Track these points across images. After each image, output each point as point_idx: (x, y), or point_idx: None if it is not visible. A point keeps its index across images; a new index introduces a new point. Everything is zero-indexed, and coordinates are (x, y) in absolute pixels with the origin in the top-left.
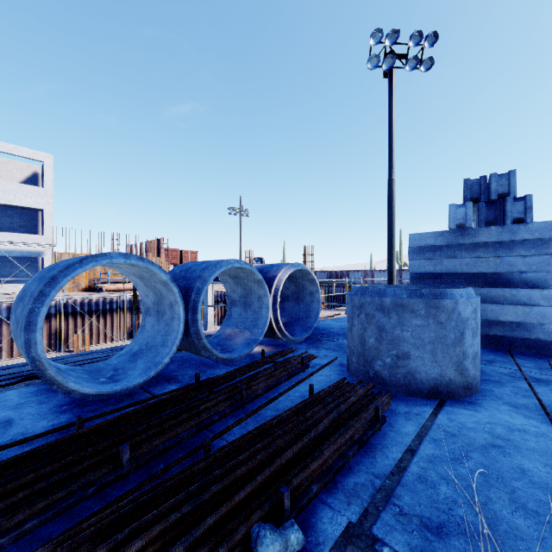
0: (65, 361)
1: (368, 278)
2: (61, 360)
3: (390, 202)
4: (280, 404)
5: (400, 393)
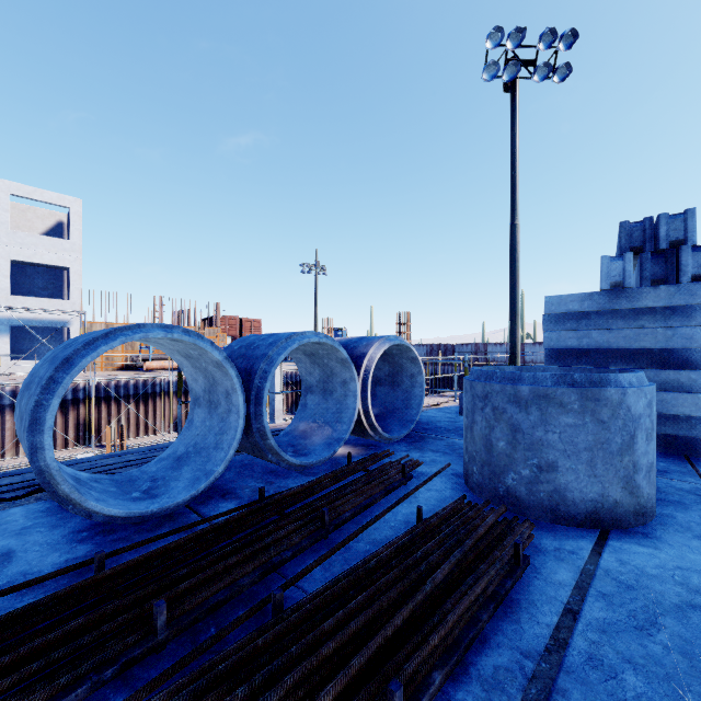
0: (90, 465)
1: (480, 353)
2: (85, 464)
3: (512, 254)
4: (376, 533)
5: (543, 519)
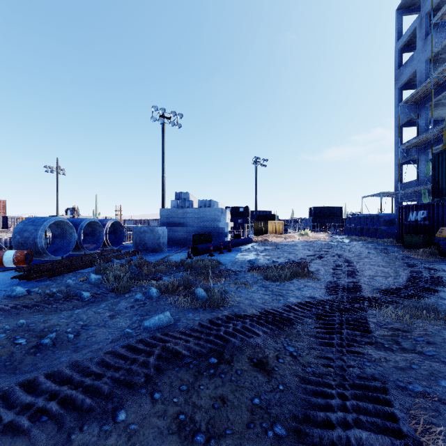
0: None
1: None
2: None
3: (163, 187)
4: None
5: (145, 253)
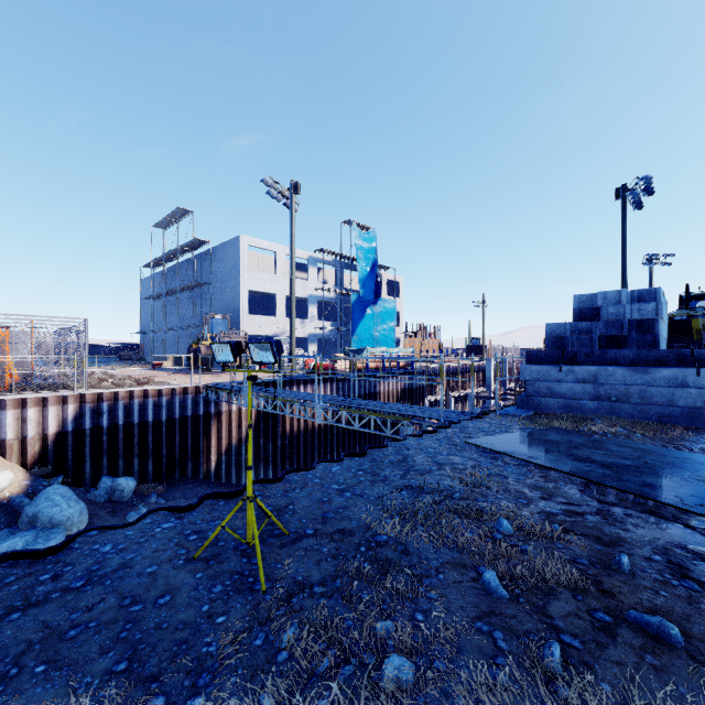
0: None
1: None
2: None
3: None
4: None
5: None
